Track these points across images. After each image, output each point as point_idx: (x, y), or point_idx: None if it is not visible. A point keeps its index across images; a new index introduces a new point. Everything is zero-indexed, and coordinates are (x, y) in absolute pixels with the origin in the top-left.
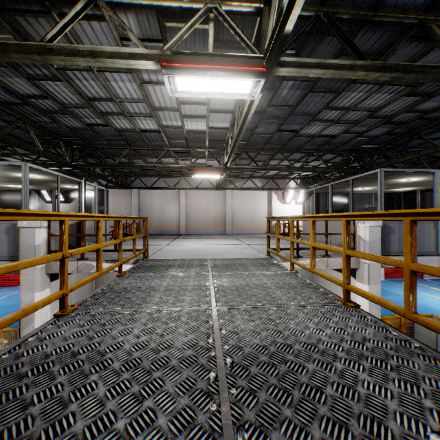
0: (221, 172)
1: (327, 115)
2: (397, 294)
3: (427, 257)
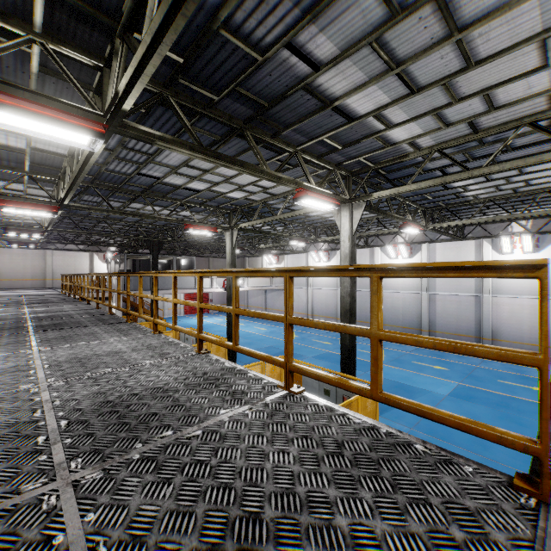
0: (36, 245)
1: (100, 226)
2: (180, 321)
3: (147, 291)
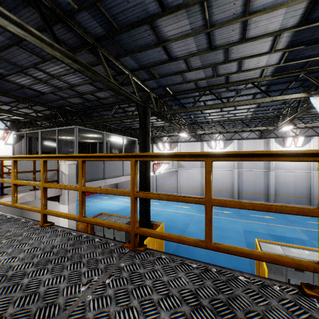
0: None
1: (36, 74)
2: (88, 205)
3: (100, 180)
